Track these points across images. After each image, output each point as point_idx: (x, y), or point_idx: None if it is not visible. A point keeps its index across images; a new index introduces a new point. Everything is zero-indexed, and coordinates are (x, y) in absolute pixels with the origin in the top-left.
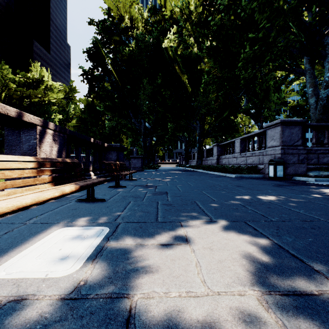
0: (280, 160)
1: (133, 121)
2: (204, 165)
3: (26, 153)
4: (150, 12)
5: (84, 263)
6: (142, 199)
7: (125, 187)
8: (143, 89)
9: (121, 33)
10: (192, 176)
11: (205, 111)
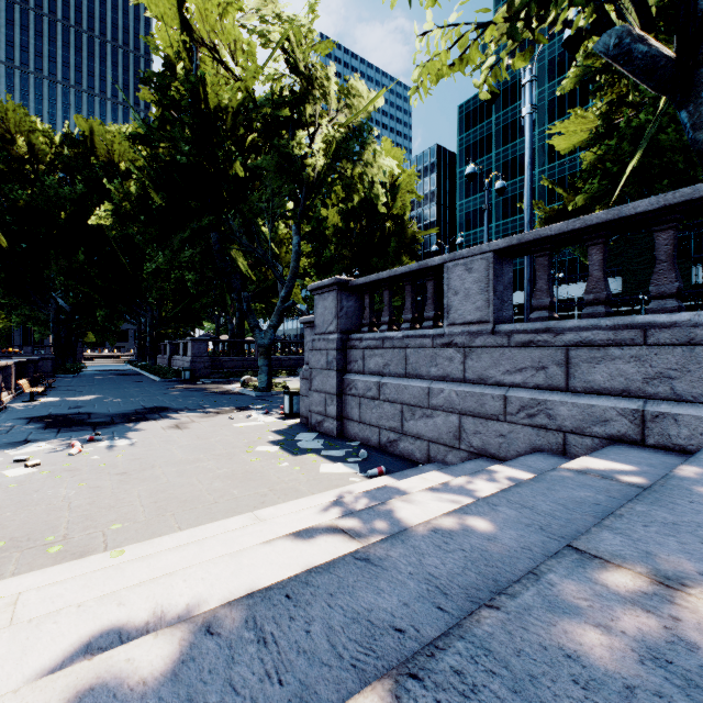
0: (189, 368)
1: (33, 298)
2: (160, 365)
3: (7, 376)
4: (68, 144)
5: (59, 399)
6: (68, 394)
7: (51, 391)
8: (54, 257)
9: (8, 160)
10: (120, 381)
11: (159, 297)
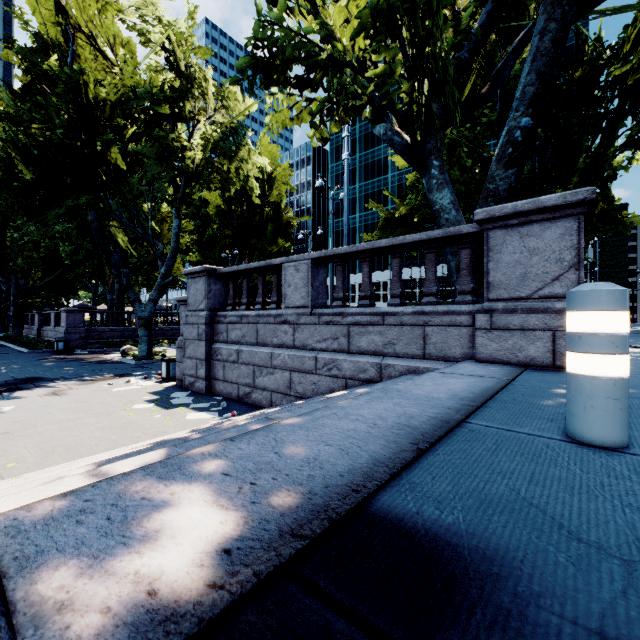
0: (62, 338)
1: None
2: (26, 336)
3: None
4: None
5: None
6: None
7: None
8: None
9: None
10: None
11: (25, 265)
